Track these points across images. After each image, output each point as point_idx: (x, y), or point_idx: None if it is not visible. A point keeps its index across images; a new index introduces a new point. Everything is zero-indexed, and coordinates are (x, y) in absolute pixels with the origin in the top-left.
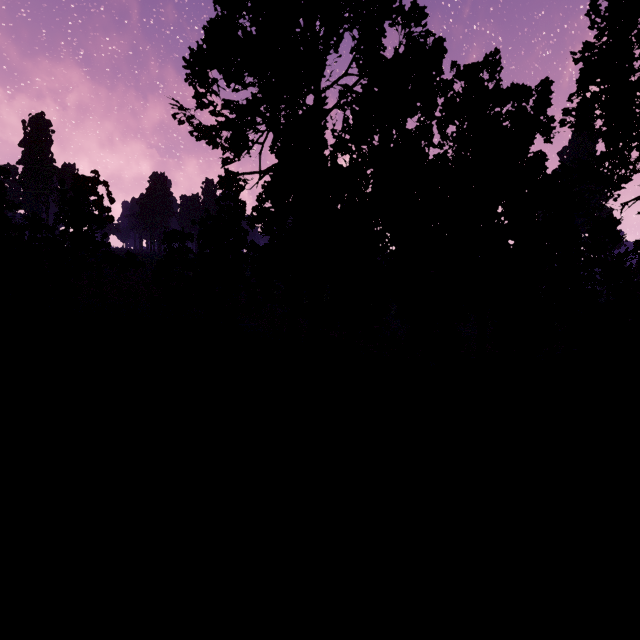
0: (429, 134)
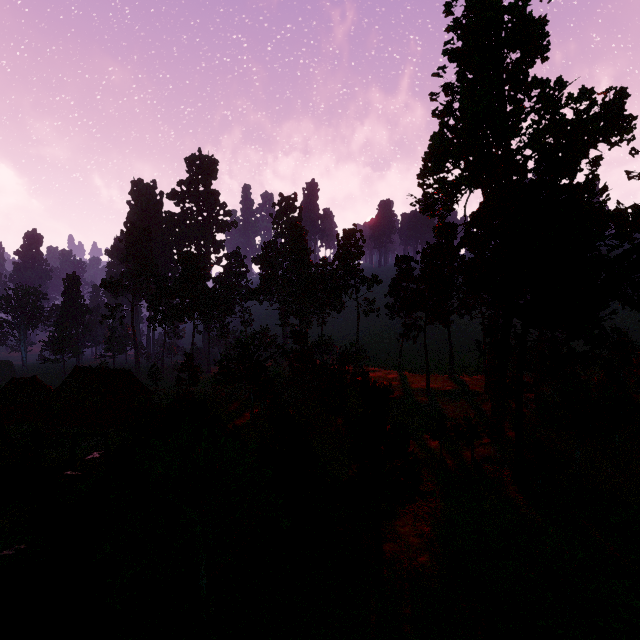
0: (592, 185)
